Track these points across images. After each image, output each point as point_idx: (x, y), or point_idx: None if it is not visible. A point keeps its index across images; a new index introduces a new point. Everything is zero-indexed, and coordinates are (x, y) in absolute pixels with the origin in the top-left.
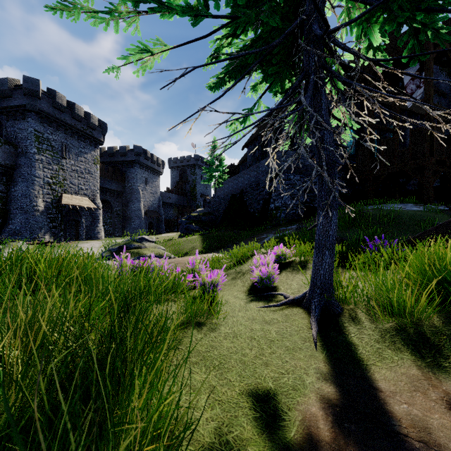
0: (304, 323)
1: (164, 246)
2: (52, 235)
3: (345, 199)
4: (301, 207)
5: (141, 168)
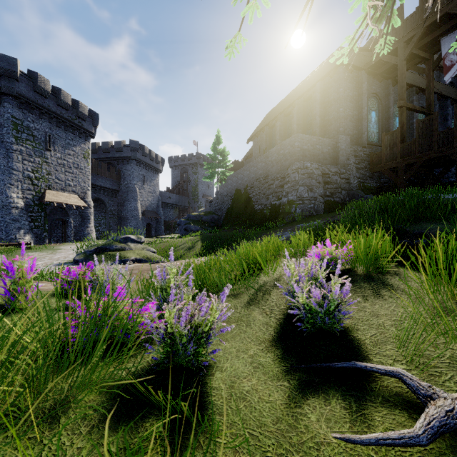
0: None
1: (154, 248)
2: (33, 236)
3: (369, 193)
4: (320, 201)
5: (138, 165)
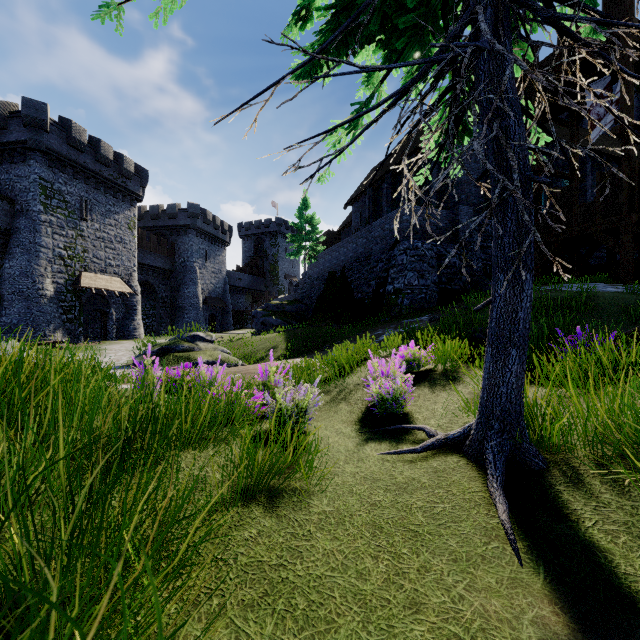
0: (475, 490)
1: (228, 349)
2: (66, 333)
3: None
4: (433, 290)
5: (198, 236)
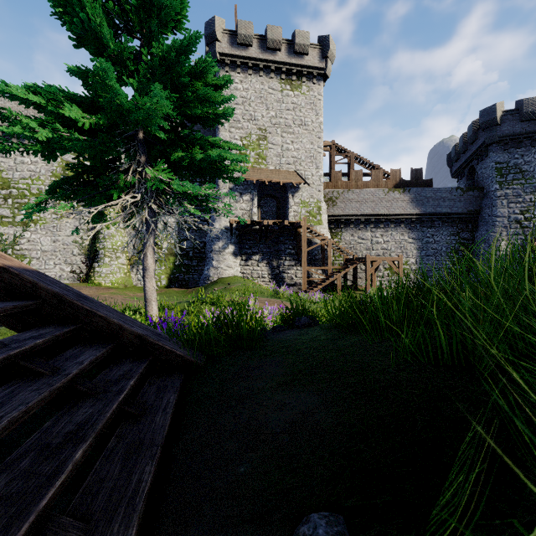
0: None
1: None
2: None
3: None
4: None
5: None
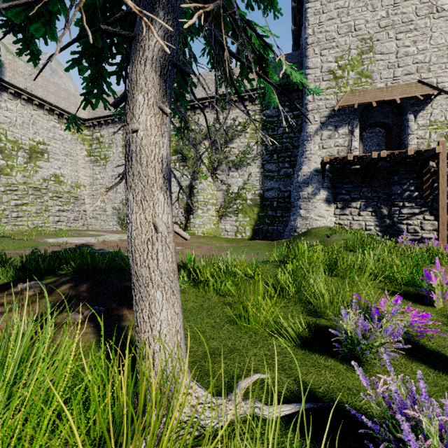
0: None
1: None
2: None
3: None
4: None
5: None
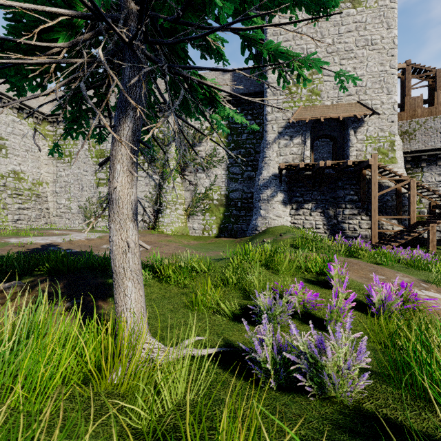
0: None
1: None
2: None
3: None
4: None
5: None
